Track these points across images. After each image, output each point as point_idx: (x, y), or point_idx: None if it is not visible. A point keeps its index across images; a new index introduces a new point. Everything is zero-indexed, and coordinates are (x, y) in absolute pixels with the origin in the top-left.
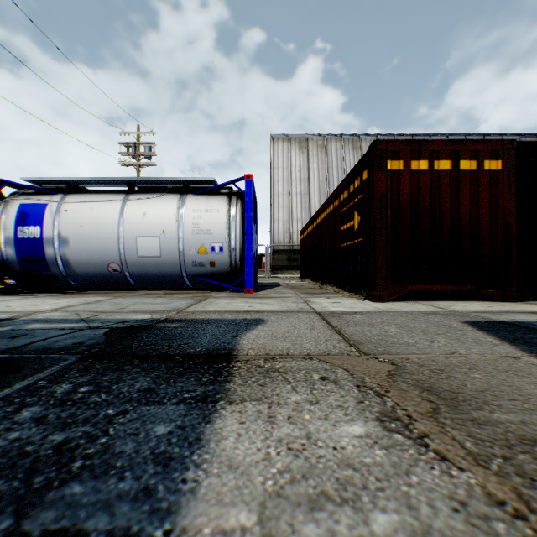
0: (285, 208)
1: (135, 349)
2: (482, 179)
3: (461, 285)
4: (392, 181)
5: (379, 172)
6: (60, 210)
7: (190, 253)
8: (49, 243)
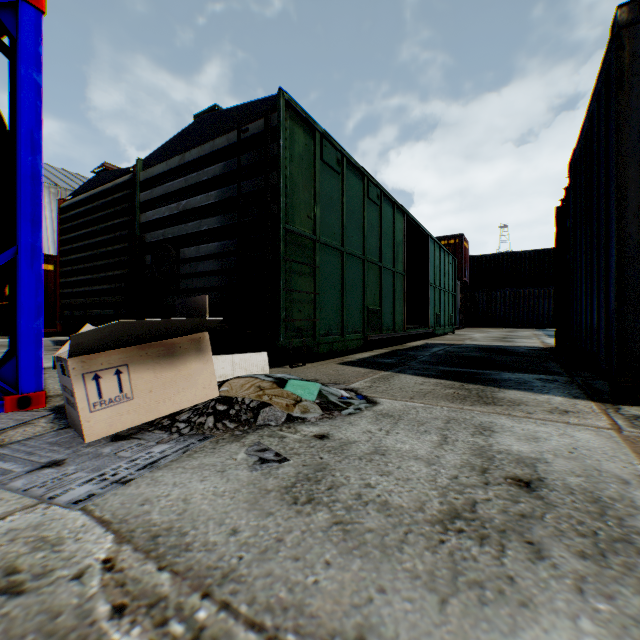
0: None
1: None
2: None
3: None
4: None
5: None
6: None
7: None
8: None
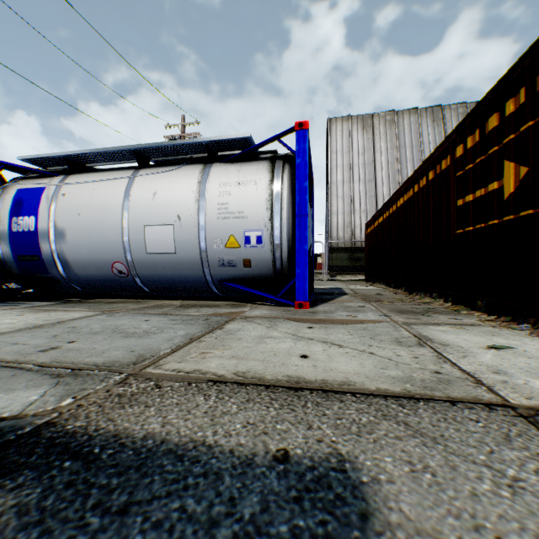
0: (345, 198)
1: None
2: None
3: None
4: None
5: None
6: (57, 194)
7: (214, 248)
8: (44, 238)
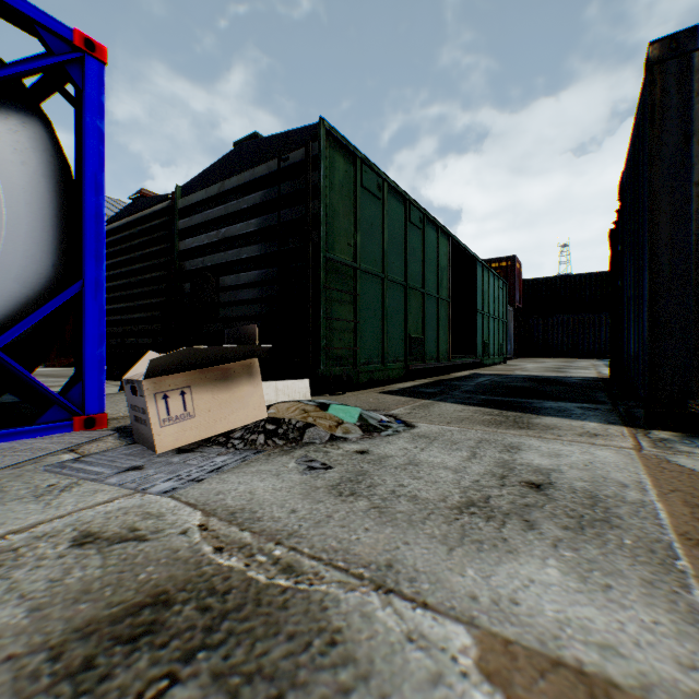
0: None
1: None
2: None
3: None
4: None
5: None
6: None
7: None
8: None
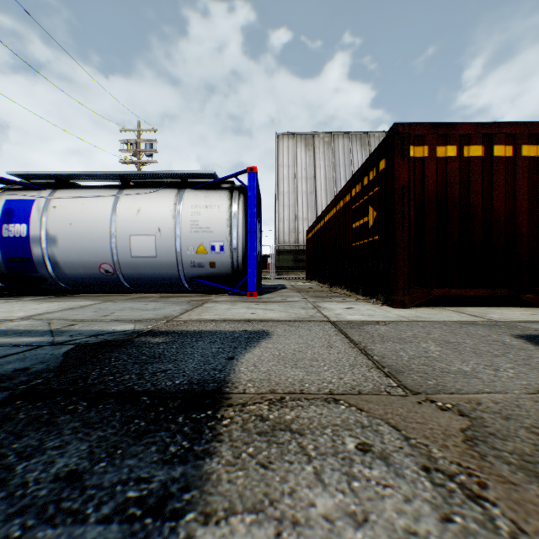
0: (291, 207)
1: (92, 381)
2: (520, 166)
3: (494, 289)
4: (415, 170)
5: (400, 159)
6: (48, 206)
7: (188, 253)
8: (36, 242)
